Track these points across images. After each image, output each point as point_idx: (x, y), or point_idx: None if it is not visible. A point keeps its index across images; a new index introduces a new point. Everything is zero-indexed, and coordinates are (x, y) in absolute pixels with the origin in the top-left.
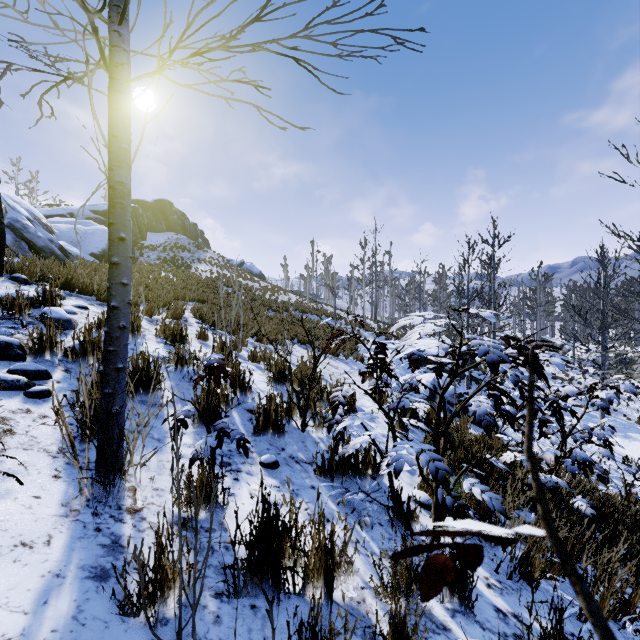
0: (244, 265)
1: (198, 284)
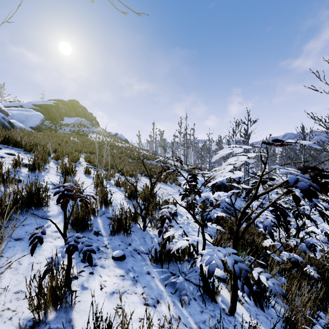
0: (117, 135)
1: (91, 144)
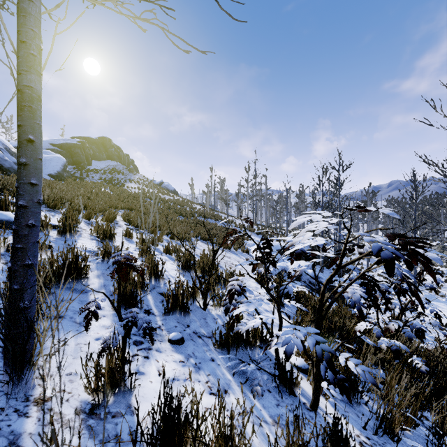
0: (163, 184)
1: (128, 197)
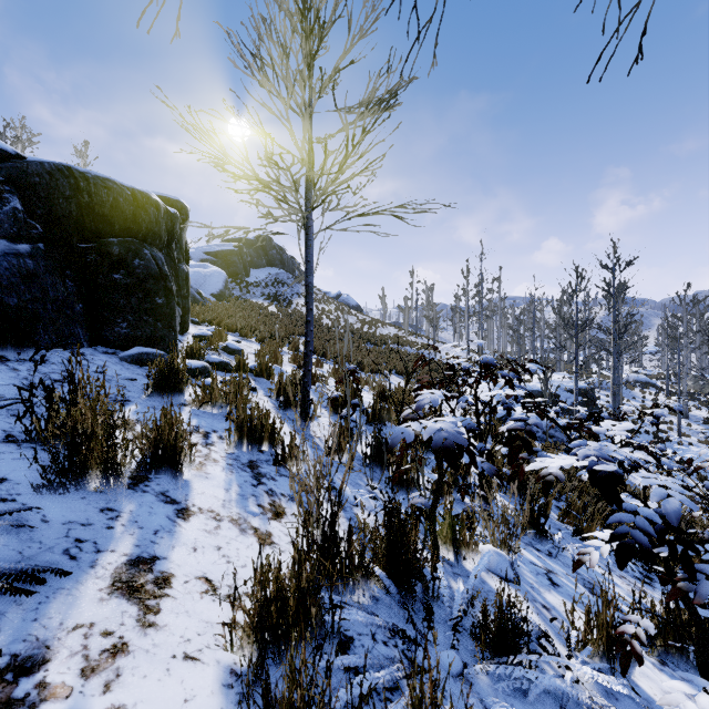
0: (340, 297)
1: (301, 319)
